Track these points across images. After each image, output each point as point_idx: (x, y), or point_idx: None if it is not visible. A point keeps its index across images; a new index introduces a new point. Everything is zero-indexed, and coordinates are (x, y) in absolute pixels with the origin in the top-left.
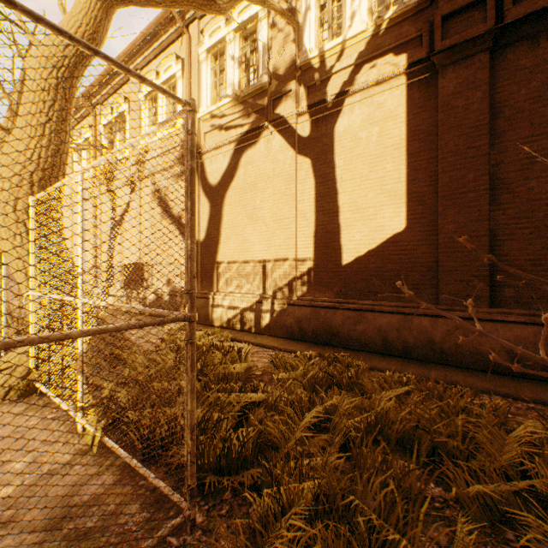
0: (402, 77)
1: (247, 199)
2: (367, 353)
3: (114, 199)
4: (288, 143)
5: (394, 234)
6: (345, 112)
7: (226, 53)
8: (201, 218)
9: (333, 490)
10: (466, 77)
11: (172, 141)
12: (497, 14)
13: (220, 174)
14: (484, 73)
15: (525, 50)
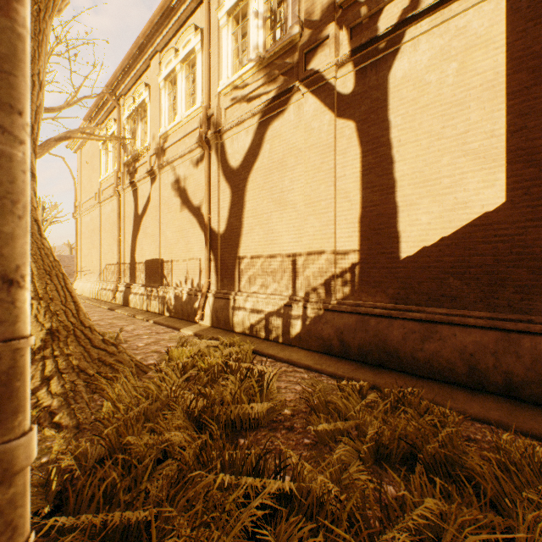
0: None
1: (273, 181)
2: (443, 384)
3: (136, 192)
4: (325, 104)
5: (483, 212)
6: (405, 51)
7: (249, 11)
8: (221, 207)
9: None
10: None
11: (191, 124)
12: None
13: (242, 154)
14: None
15: None
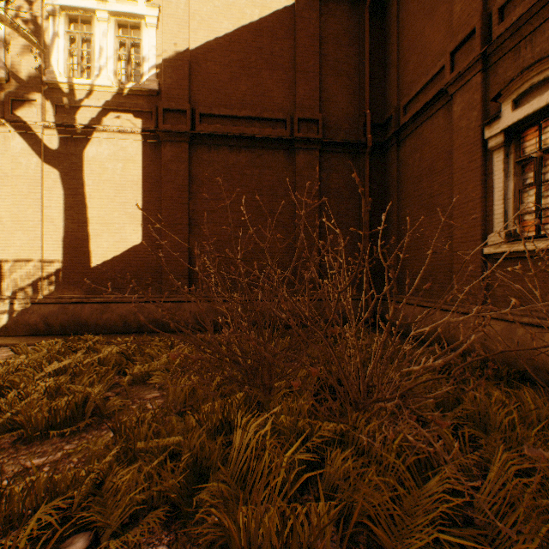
0: (139, 135)
1: None
2: (112, 334)
3: None
4: (34, 149)
5: (134, 245)
6: (94, 142)
7: None
8: None
9: (59, 386)
10: (177, 153)
11: None
12: (194, 123)
13: None
14: (187, 155)
15: (206, 151)
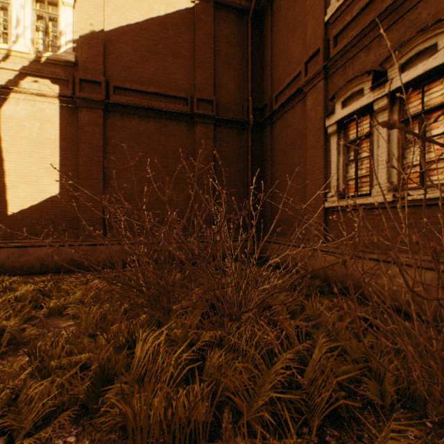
0: (57, 99)
1: None
2: (30, 275)
3: None
4: None
5: (52, 196)
6: (11, 102)
7: None
8: None
9: None
10: (93, 118)
11: None
12: (108, 94)
13: None
14: (102, 120)
15: (119, 118)
